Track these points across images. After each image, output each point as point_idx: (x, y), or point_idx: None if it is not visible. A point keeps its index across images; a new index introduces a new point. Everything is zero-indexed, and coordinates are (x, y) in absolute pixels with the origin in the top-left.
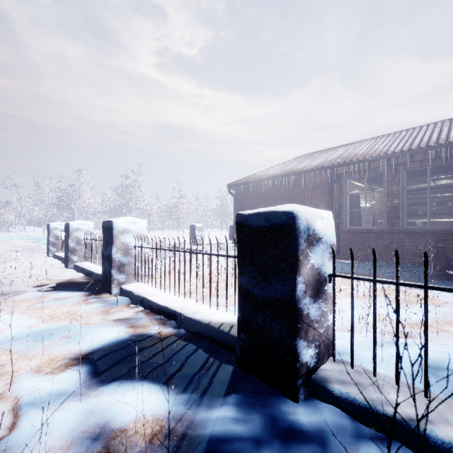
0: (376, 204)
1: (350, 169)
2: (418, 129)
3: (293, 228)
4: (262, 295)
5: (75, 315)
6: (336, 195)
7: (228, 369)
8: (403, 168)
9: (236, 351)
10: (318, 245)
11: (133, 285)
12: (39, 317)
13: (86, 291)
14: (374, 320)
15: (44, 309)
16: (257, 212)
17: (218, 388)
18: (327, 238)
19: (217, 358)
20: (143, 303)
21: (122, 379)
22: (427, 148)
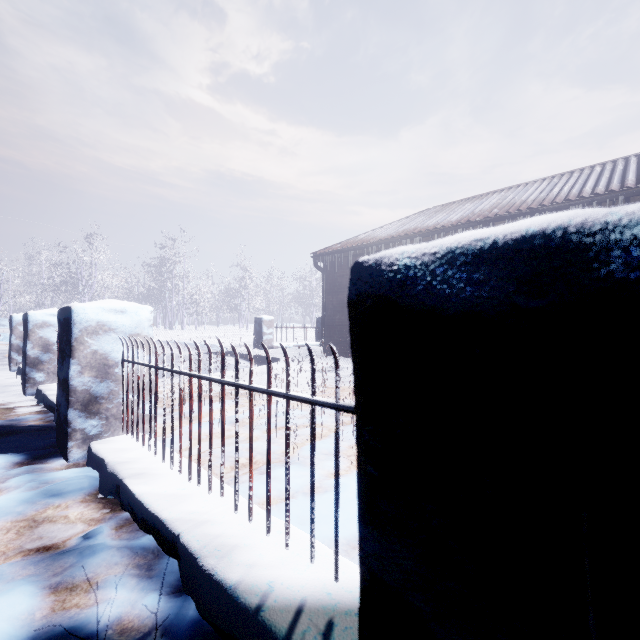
0: None
1: None
2: (622, 162)
3: None
4: None
5: None
6: None
7: None
8: None
9: None
10: None
11: (116, 442)
12: None
13: (17, 455)
14: None
15: None
16: (465, 244)
17: None
18: None
19: None
20: (120, 494)
21: None
22: None
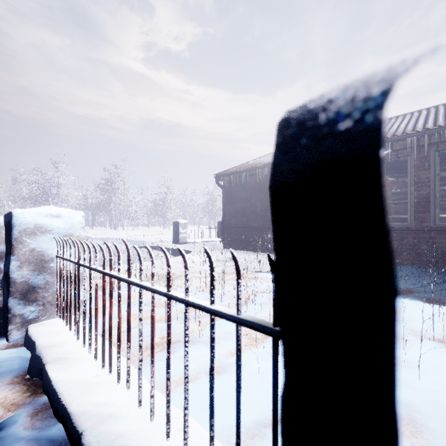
0: None
1: None
2: (443, 107)
3: None
4: None
5: None
6: None
7: None
8: (435, 149)
9: None
10: None
11: (50, 325)
12: None
13: None
14: None
15: None
16: None
17: None
18: None
19: None
20: (42, 377)
21: None
22: None
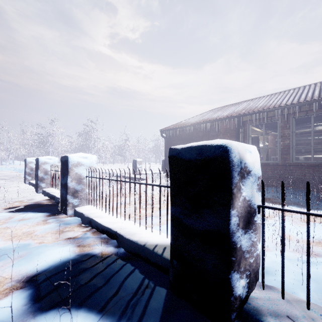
0: (269, 144)
1: (252, 118)
2: (302, 88)
3: (226, 162)
4: (194, 226)
5: (33, 234)
6: (241, 137)
7: (162, 294)
8: (292, 116)
9: (168, 273)
10: (248, 177)
11: (85, 208)
12: (2, 237)
13: (47, 213)
14: (307, 254)
15: (9, 229)
16: (190, 146)
17: (152, 318)
18: (255, 171)
19: (151, 280)
20: (91, 223)
21: (59, 307)
22: (311, 101)
